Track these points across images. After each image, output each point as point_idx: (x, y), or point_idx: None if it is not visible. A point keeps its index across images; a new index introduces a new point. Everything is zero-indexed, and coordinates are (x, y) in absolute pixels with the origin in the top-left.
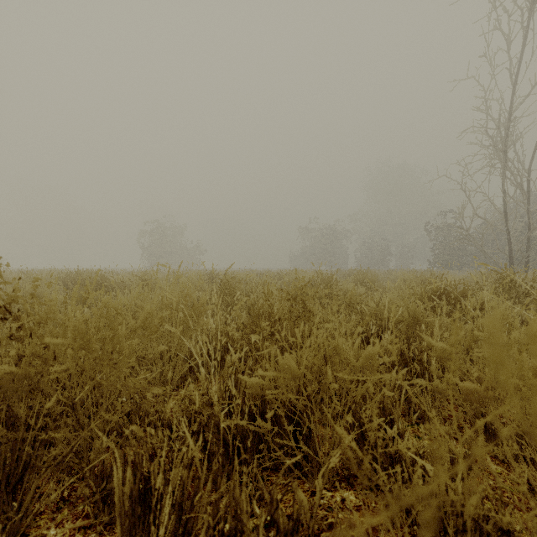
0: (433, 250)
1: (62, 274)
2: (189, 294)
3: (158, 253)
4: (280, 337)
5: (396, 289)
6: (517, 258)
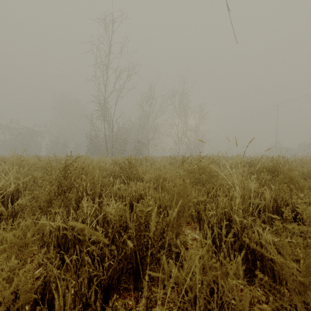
0: (87, 146)
1: None
2: None
3: None
4: None
5: None
6: (115, 151)
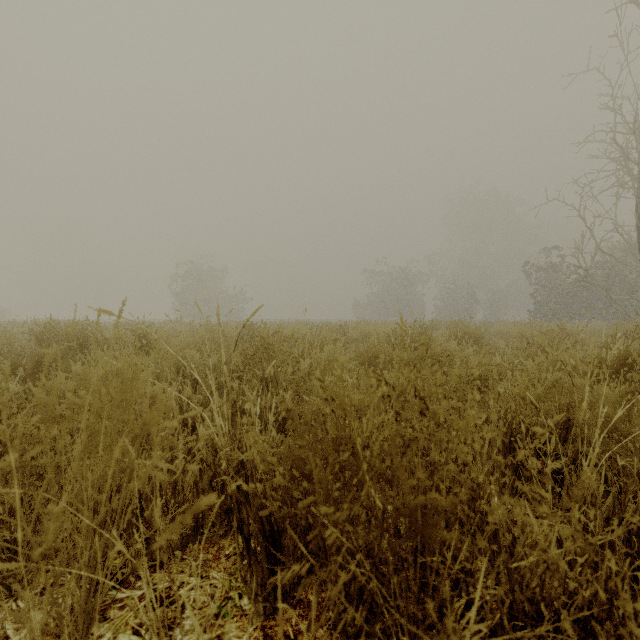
0: (534, 297)
1: (42, 327)
2: (135, 381)
3: (192, 302)
4: (369, 505)
5: (521, 349)
6: None
